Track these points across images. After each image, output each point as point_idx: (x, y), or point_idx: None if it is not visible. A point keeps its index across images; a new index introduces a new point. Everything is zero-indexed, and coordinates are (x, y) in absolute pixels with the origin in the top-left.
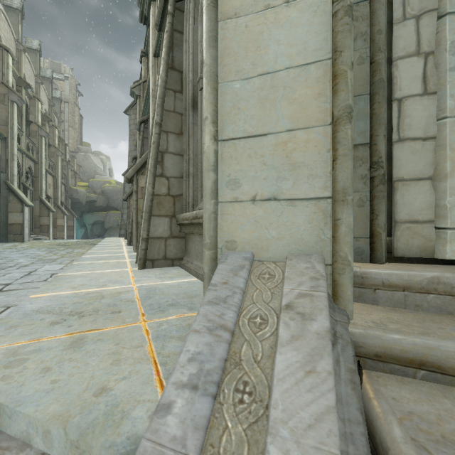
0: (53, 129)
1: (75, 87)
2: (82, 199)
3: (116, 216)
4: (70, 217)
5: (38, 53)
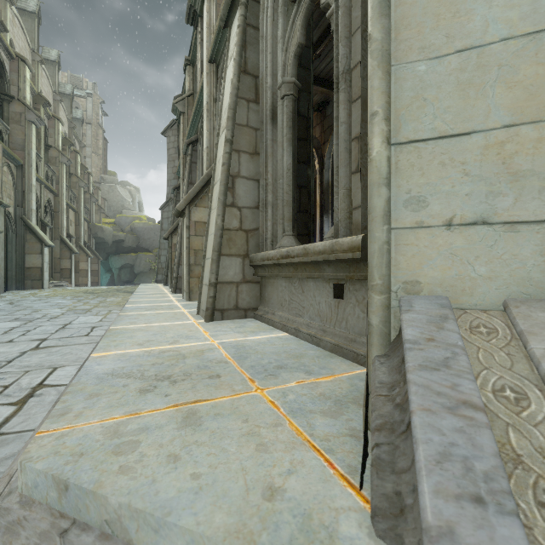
0: (75, 155)
1: (99, 105)
2: (108, 238)
3: (147, 259)
4: (93, 259)
5: (57, 65)
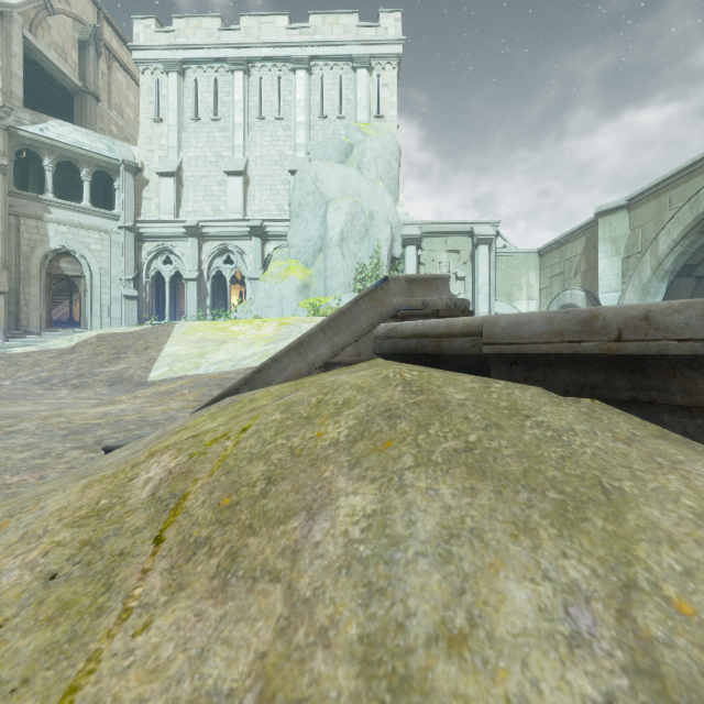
0: None
1: None
2: None
3: None
4: None
5: None
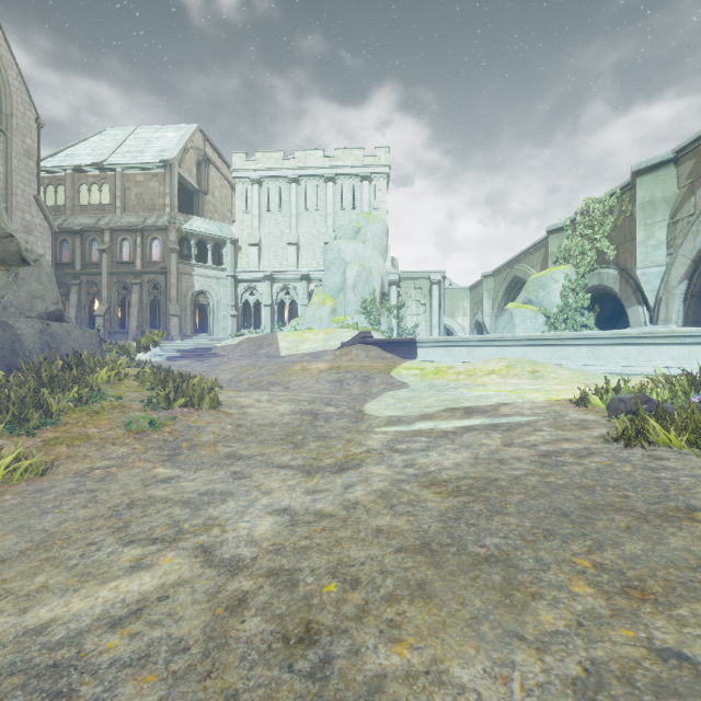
0: None
1: None
2: None
3: None
4: None
5: None
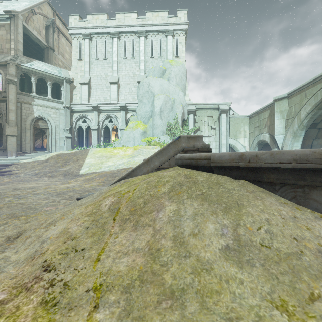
0: None
1: None
2: None
3: None
4: None
5: None
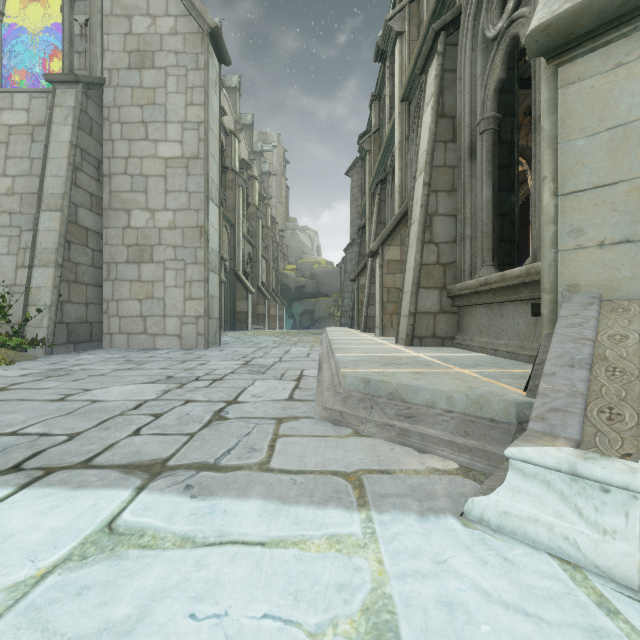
0: (266, 208)
1: (282, 155)
2: (291, 285)
3: (326, 304)
4: (280, 305)
5: (251, 128)
